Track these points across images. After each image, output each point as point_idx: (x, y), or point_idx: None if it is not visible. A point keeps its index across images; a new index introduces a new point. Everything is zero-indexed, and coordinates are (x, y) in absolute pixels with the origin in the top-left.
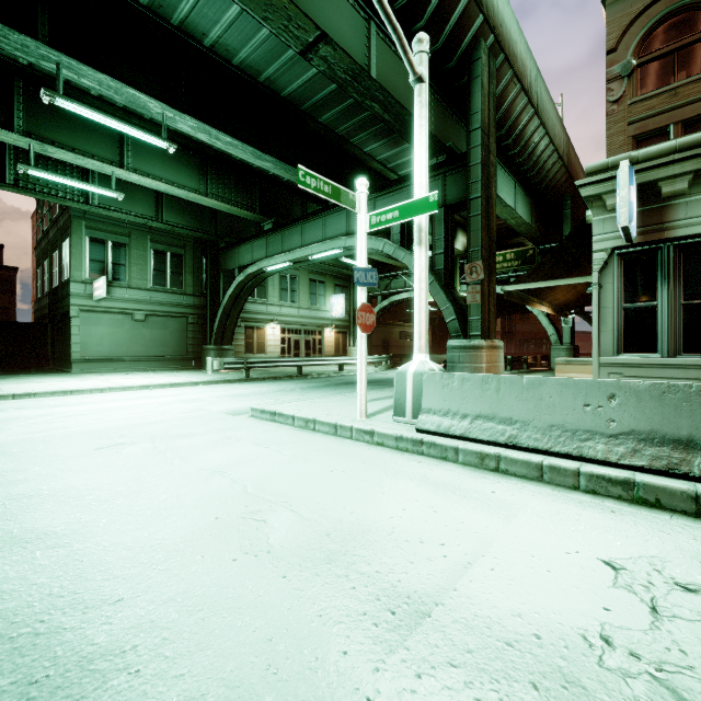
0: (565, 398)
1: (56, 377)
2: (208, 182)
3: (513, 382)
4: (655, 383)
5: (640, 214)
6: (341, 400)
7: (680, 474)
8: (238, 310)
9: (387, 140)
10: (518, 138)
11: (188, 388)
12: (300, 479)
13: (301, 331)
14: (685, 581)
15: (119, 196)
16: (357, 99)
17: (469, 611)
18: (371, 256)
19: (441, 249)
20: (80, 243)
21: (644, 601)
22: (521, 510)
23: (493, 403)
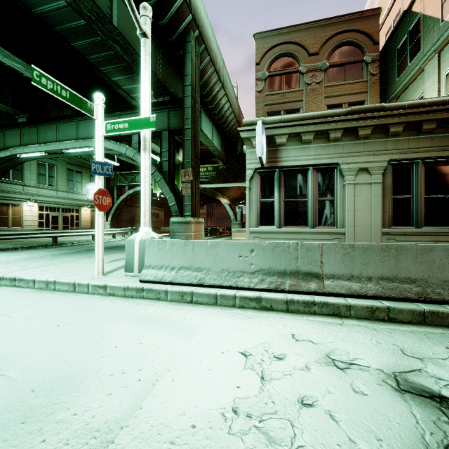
0: (230, 252)
1: None
2: None
3: (202, 244)
4: (271, 242)
5: (267, 151)
6: (86, 262)
7: (281, 290)
8: None
9: (129, 76)
10: (213, 99)
11: None
12: (21, 339)
13: (59, 209)
14: (278, 353)
15: None
16: (102, 36)
17: (148, 424)
18: (120, 157)
19: (167, 158)
20: None
21: (258, 374)
22: (200, 328)
23: (190, 258)
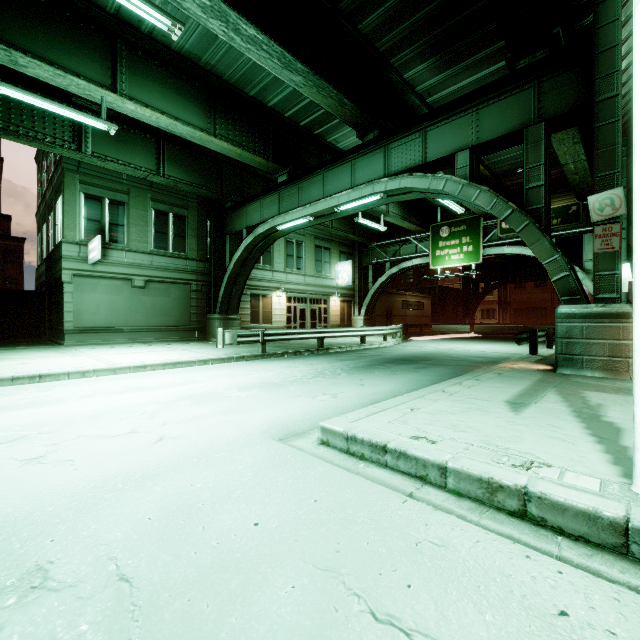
0: None
1: (42, 351)
2: (217, 121)
3: None
4: None
5: None
6: (459, 405)
7: None
8: (245, 276)
9: (436, 59)
10: None
11: (196, 369)
12: None
13: (307, 299)
14: None
15: (111, 128)
16: None
17: None
18: (386, 218)
19: (540, 180)
20: (73, 200)
21: None
22: None
23: None
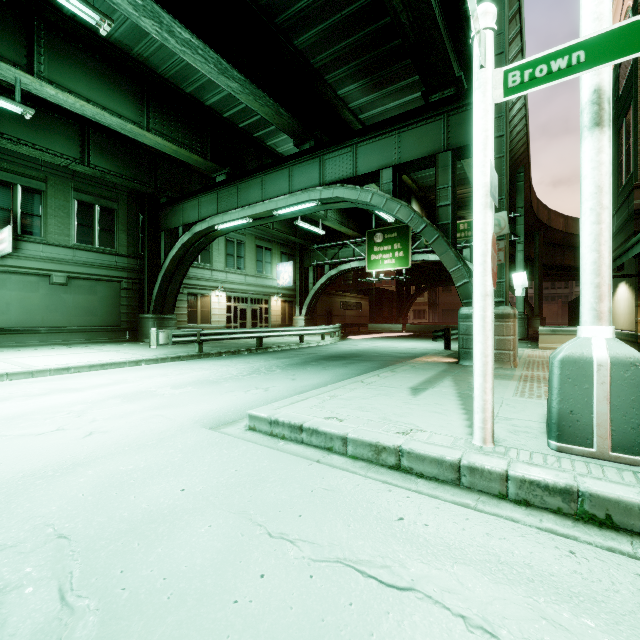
0: None
1: None
2: (150, 114)
3: None
4: None
5: None
6: (371, 392)
7: None
8: (181, 274)
9: (366, 81)
10: None
11: (127, 370)
12: None
13: (248, 299)
14: None
15: (26, 112)
16: None
17: None
18: (325, 222)
19: (447, 200)
20: None
21: None
22: None
23: None
